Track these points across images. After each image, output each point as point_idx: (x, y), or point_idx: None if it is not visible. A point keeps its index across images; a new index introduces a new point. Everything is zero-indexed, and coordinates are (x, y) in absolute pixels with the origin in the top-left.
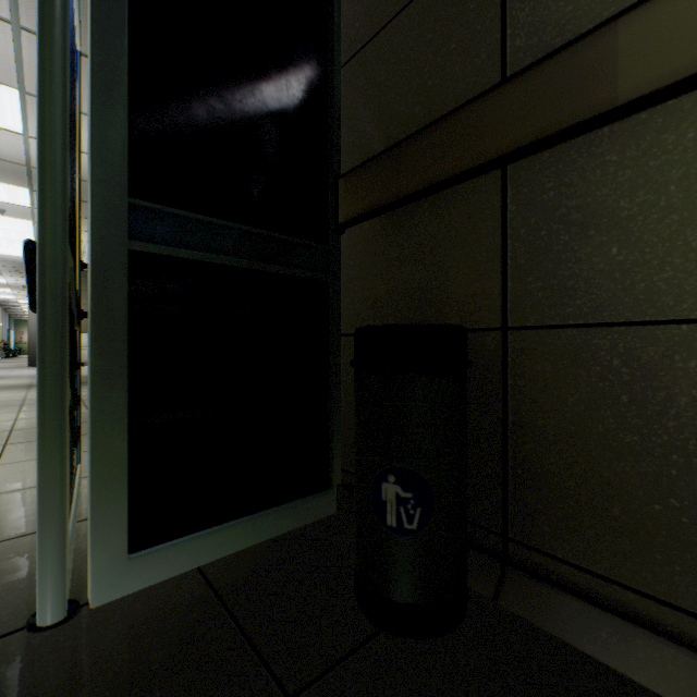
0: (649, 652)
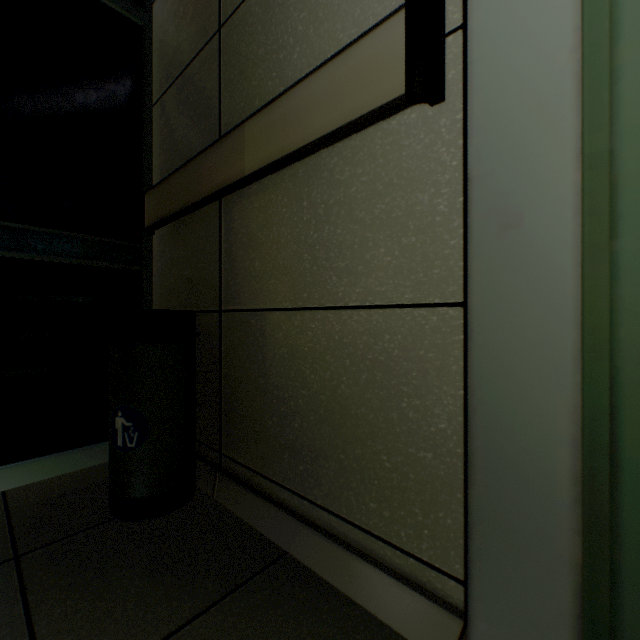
0: (263, 511)
